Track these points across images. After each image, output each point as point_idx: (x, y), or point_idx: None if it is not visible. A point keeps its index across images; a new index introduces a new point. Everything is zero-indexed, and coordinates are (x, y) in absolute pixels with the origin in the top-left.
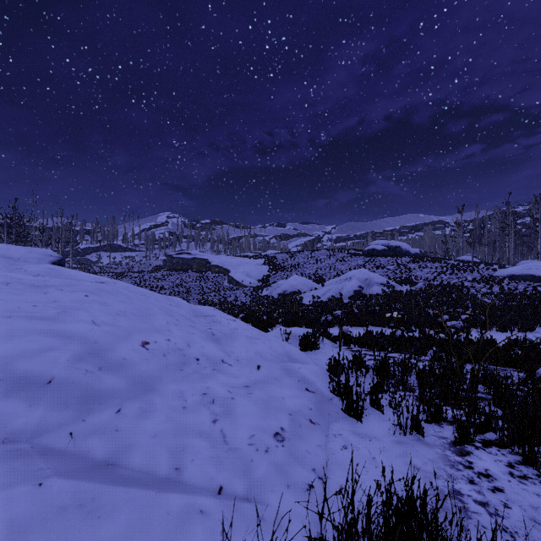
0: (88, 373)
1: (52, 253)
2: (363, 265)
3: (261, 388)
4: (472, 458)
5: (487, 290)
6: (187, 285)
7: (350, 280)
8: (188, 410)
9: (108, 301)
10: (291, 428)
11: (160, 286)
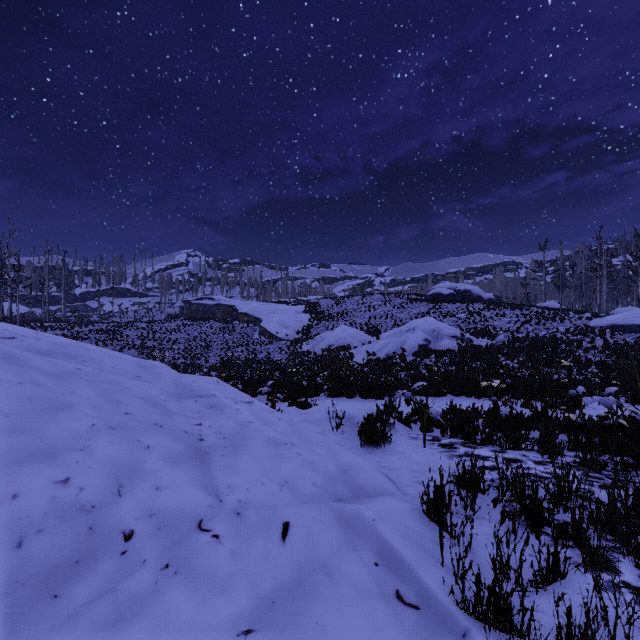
0: None
1: None
2: (426, 312)
3: (287, 626)
4: None
5: (587, 344)
6: (207, 338)
7: (413, 331)
8: None
9: None
10: None
11: (173, 339)
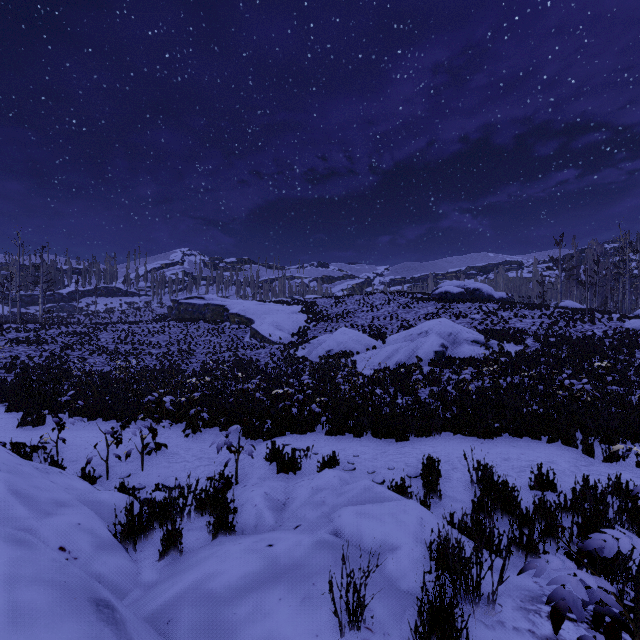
0: None
1: None
2: (435, 313)
3: None
4: None
5: (639, 351)
6: (193, 341)
7: (426, 335)
8: None
9: None
10: None
11: (154, 342)
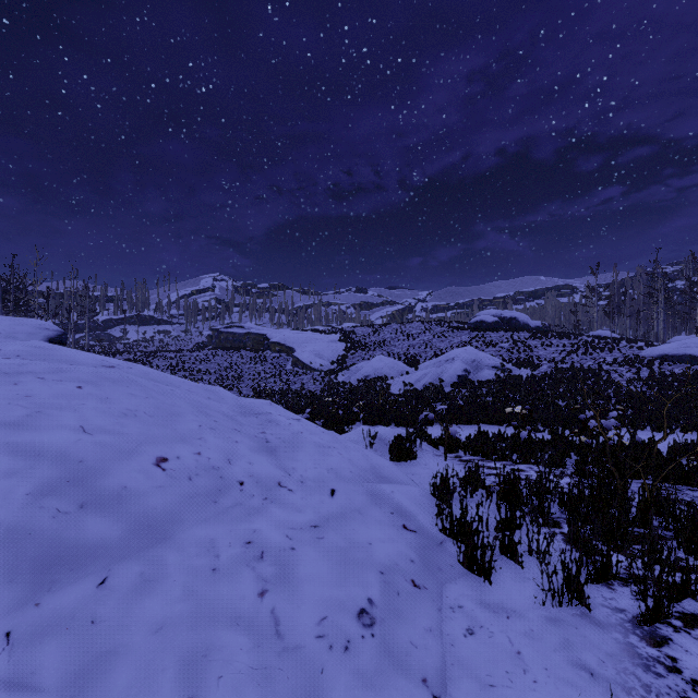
0: (59, 515)
1: (50, 325)
2: (468, 341)
3: (337, 528)
4: (673, 650)
5: (633, 375)
6: (238, 368)
7: (452, 361)
8: (221, 574)
9: (112, 395)
10: (384, 598)
11: (203, 369)
